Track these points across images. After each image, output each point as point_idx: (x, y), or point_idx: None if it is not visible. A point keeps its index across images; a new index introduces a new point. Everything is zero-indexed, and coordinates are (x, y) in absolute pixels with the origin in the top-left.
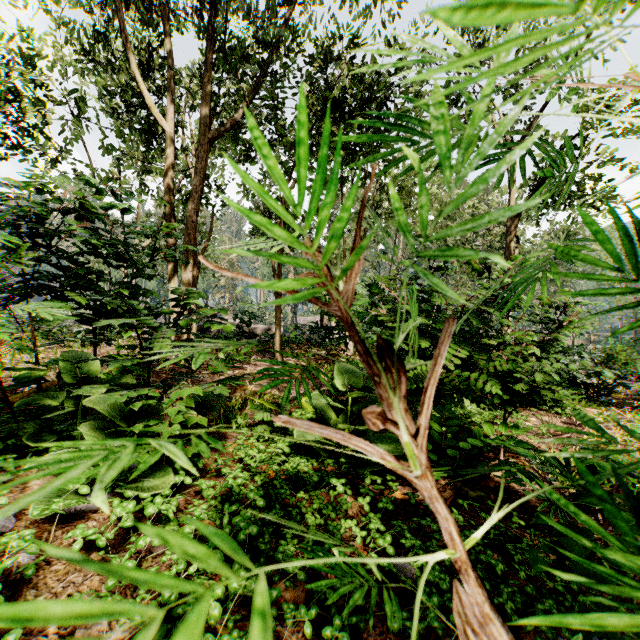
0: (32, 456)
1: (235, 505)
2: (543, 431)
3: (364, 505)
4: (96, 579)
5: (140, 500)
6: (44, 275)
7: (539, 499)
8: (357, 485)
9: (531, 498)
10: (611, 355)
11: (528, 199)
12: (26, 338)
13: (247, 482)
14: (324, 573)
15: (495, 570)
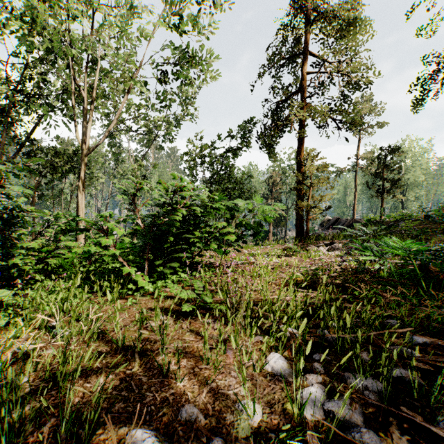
0: None
1: None
2: None
3: None
4: None
5: None
6: None
7: None
8: None
9: None
10: None
11: None
12: None
13: None
14: None
15: None
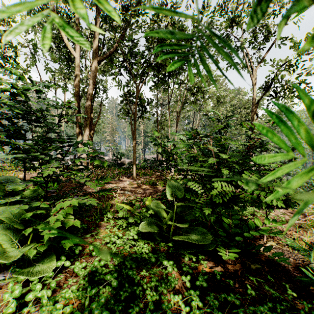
0: None
1: (94, 289)
2: (283, 219)
3: (186, 282)
4: None
5: None
6: None
7: (295, 269)
8: (180, 261)
9: (290, 269)
10: None
11: (263, 95)
12: (5, 166)
13: (108, 263)
14: None
15: None
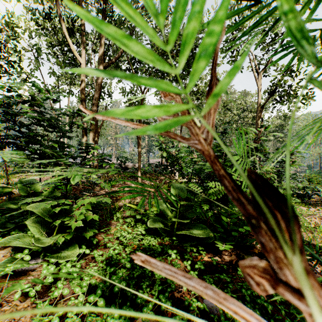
0: (2, 236)
1: (113, 268)
2: None
3: (187, 266)
4: (28, 316)
5: (60, 263)
6: (11, 136)
7: None
8: (182, 252)
9: None
10: (310, 179)
11: (267, 99)
12: (10, 170)
13: (121, 252)
14: (165, 310)
15: (265, 307)
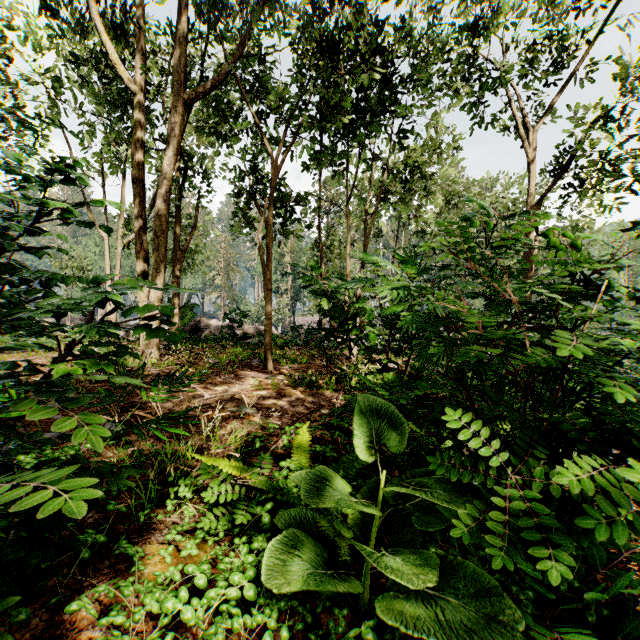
0: None
1: None
2: None
3: None
4: None
5: None
6: None
7: None
8: None
9: None
10: None
11: (551, 185)
12: None
13: None
14: None
15: None
